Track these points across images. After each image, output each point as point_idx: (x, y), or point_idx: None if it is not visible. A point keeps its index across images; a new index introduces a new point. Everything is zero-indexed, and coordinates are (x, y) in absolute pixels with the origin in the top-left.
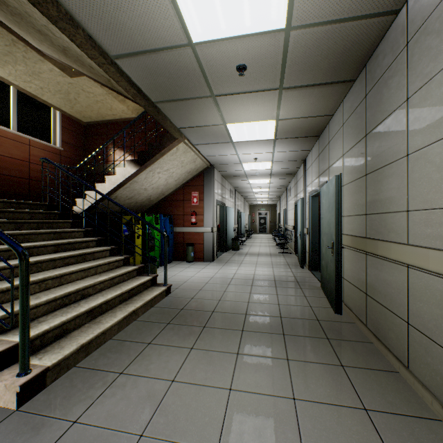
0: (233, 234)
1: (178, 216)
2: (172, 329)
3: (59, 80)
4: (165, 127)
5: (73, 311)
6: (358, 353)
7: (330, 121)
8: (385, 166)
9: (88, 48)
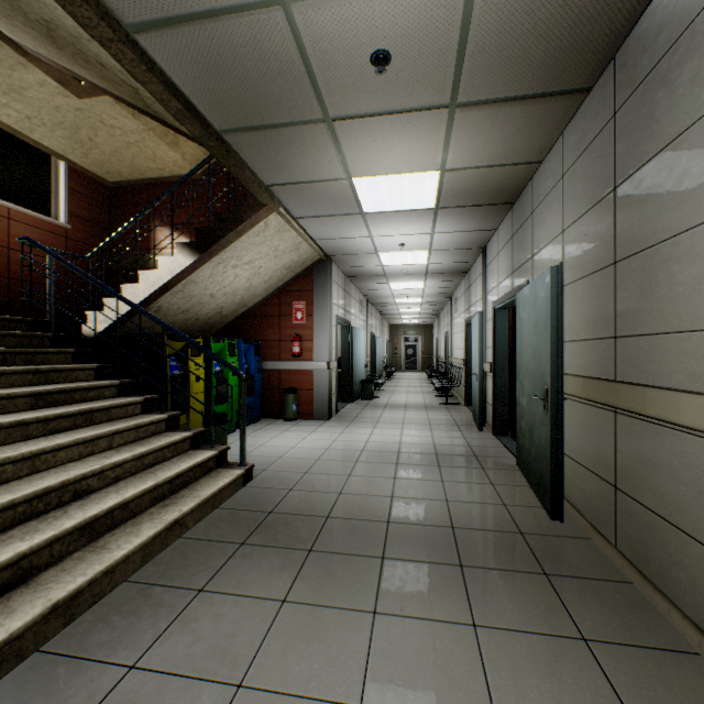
0: (364, 372)
1: (270, 342)
2: (248, 556)
3: (58, 103)
4: (242, 181)
5: (48, 527)
6: (610, 607)
7: (535, 174)
8: (662, 242)
9: (74, 0)
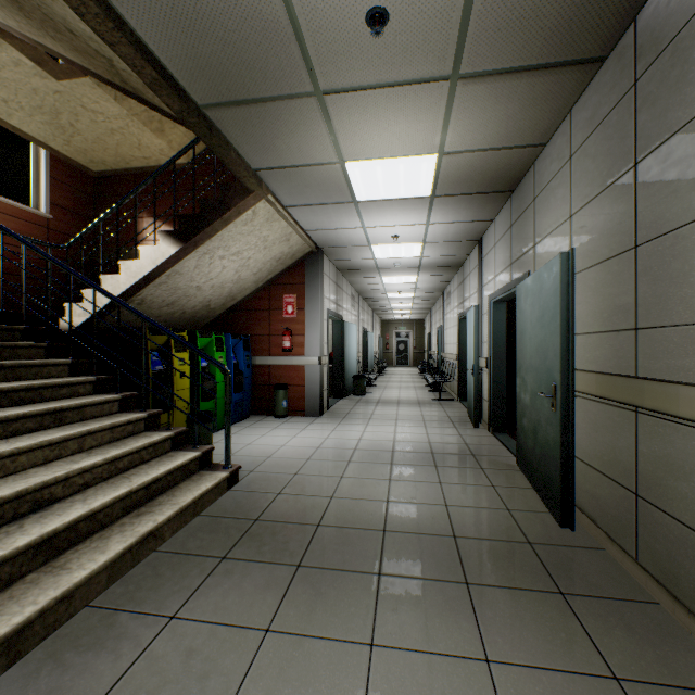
0: (356, 368)
1: (260, 337)
2: (228, 573)
3: (35, 85)
4: (227, 164)
5: None
6: (640, 635)
7: (538, 158)
8: None
9: None
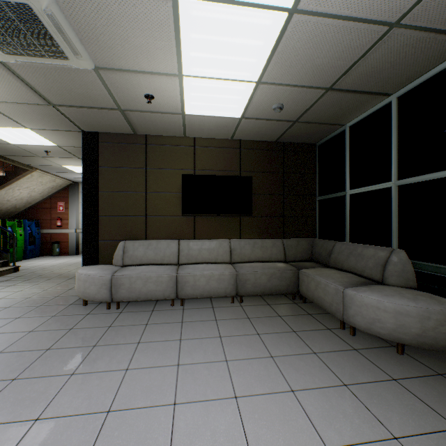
0: None
1: (46, 220)
2: (6, 282)
3: None
4: (15, 165)
5: None
6: None
7: None
8: None
9: None
